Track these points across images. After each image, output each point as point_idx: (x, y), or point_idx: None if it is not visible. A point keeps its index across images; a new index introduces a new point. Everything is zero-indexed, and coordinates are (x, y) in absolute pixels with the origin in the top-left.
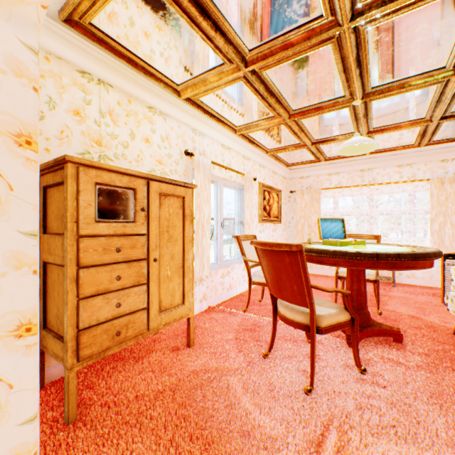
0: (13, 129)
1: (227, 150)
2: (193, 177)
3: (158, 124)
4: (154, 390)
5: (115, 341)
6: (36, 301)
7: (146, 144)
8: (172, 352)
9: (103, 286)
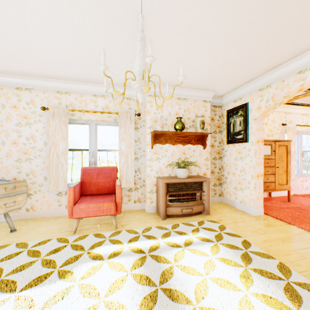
0: (260, 140)
1: (305, 115)
2: (284, 133)
3: (270, 116)
4: (279, 206)
5: (266, 189)
6: (263, 170)
7: (265, 125)
8: (280, 202)
9: (263, 173)
